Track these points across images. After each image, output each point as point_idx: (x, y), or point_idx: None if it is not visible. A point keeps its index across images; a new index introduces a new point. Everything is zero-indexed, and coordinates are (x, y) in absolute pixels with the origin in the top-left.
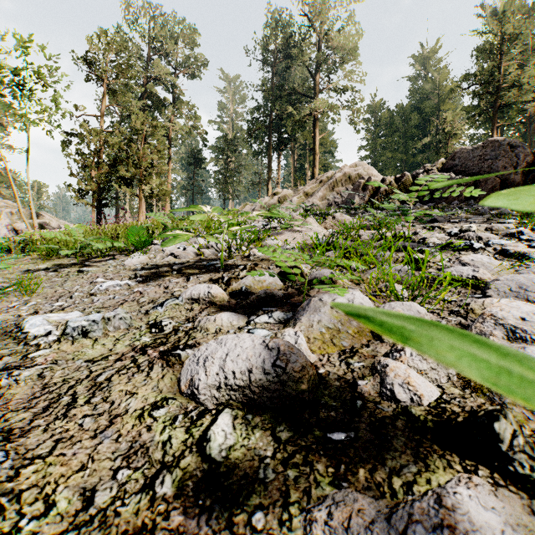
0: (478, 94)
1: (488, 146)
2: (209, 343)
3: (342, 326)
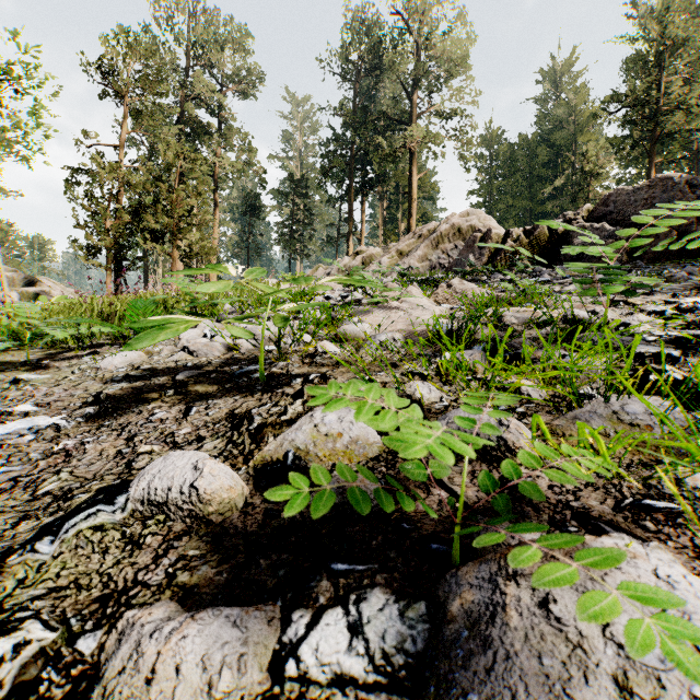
0: (630, 120)
1: (657, 186)
2: None
3: None
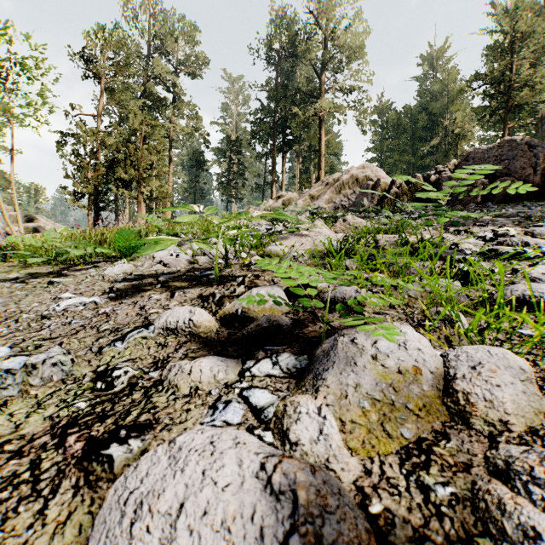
0: (489, 94)
1: (504, 146)
2: (156, 455)
3: (396, 395)
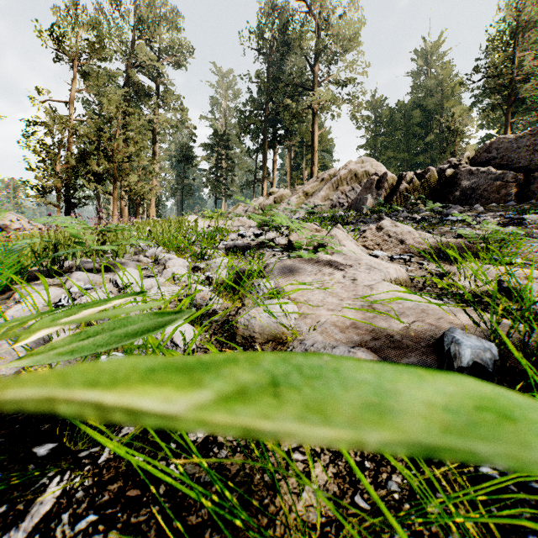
0: (490, 87)
1: (537, 134)
2: None
3: None
